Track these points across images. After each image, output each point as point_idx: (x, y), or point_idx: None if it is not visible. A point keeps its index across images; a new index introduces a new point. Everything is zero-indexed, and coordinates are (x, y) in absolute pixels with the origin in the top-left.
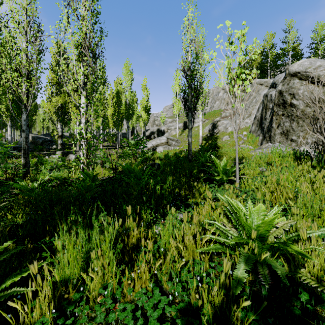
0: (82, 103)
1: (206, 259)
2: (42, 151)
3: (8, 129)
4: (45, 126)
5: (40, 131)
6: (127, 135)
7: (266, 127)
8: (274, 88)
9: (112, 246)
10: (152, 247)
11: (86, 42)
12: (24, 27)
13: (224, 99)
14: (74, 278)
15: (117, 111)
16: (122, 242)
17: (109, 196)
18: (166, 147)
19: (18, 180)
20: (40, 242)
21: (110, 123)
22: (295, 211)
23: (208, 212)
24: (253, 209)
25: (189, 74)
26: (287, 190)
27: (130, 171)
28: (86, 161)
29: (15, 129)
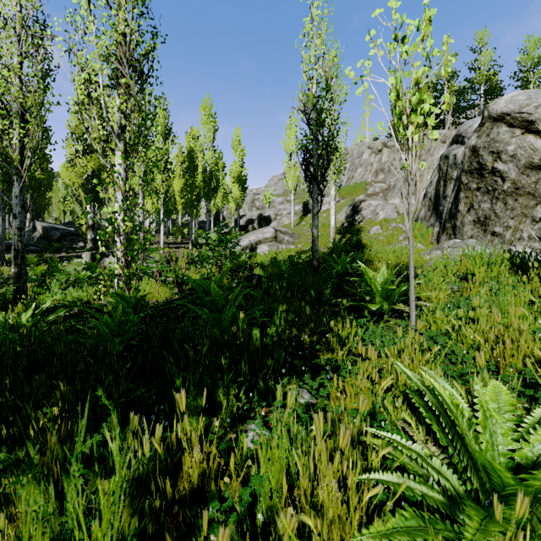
0: (116, 165)
1: None
2: (59, 252)
3: None
4: (68, 209)
5: (60, 217)
6: (207, 224)
7: (446, 211)
8: (460, 143)
9: (134, 501)
10: (238, 494)
11: (124, 50)
12: (14, 28)
13: (372, 164)
14: None
15: (190, 184)
16: (157, 495)
17: (158, 347)
18: (273, 245)
19: None
20: None
21: (178, 204)
22: None
23: (367, 392)
24: (490, 408)
25: (314, 118)
26: (526, 339)
27: (206, 291)
28: (124, 272)
29: None
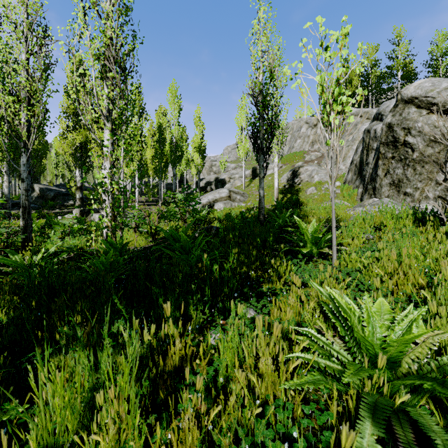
0: (105, 140)
1: (297, 400)
2: (53, 209)
3: (5, 177)
4: (60, 173)
5: (53, 180)
6: (174, 186)
7: (368, 176)
8: (379, 120)
9: (138, 372)
10: (205, 371)
11: (111, 51)
12: (23, 31)
13: (308, 136)
14: (66, 440)
15: (159, 153)
16: (154, 367)
17: (142, 280)
18: (227, 202)
19: (10, 253)
20: (26, 359)
21: (150, 169)
22: (443, 313)
23: (295, 308)
24: (373, 311)
25: (261, 100)
26: (414, 272)
27: (175, 239)
28: (111, 224)
29: (17, 177)
